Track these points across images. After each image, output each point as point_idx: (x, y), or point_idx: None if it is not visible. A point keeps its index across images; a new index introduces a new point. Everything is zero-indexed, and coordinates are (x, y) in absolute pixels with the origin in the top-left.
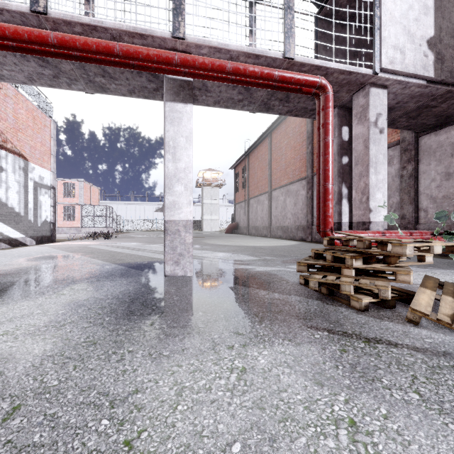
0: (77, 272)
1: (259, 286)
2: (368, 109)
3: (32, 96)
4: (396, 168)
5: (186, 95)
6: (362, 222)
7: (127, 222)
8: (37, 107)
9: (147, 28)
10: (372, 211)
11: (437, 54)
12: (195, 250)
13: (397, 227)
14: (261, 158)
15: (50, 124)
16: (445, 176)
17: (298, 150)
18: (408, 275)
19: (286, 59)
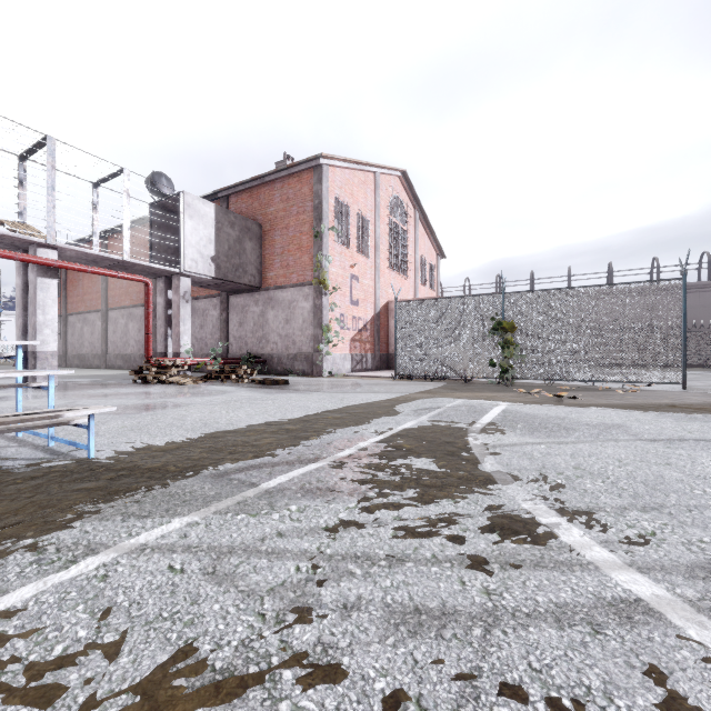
0: None
1: (110, 385)
2: (180, 288)
3: None
4: (218, 313)
5: (53, 274)
6: (177, 353)
7: None
8: None
9: (28, 236)
10: (182, 347)
11: (217, 265)
12: None
13: (219, 356)
14: None
15: None
16: (240, 324)
17: None
18: (172, 372)
19: (125, 260)
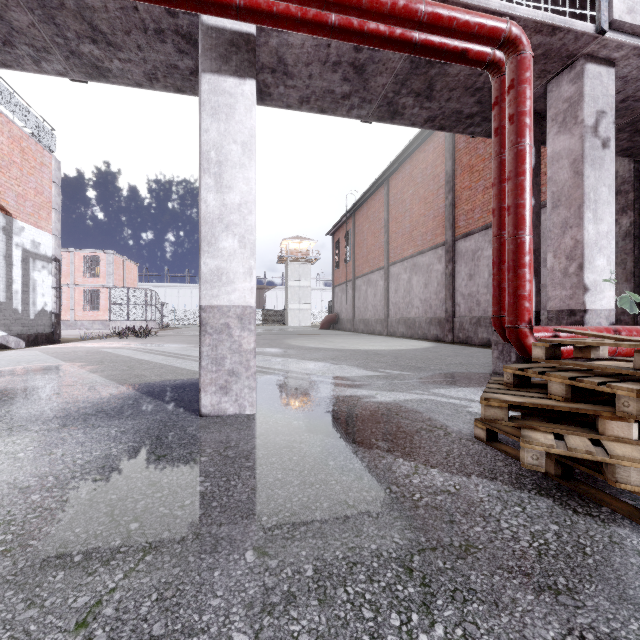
0: (39, 405)
1: (392, 446)
2: (581, 103)
3: (20, 117)
4: None
5: (242, 61)
6: (567, 310)
7: (179, 313)
8: (29, 134)
9: None
10: (588, 290)
11: None
12: (270, 356)
13: None
14: (373, 217)
15: (51, 162)
16: None
17: (430, 202)
18: None
19: None
